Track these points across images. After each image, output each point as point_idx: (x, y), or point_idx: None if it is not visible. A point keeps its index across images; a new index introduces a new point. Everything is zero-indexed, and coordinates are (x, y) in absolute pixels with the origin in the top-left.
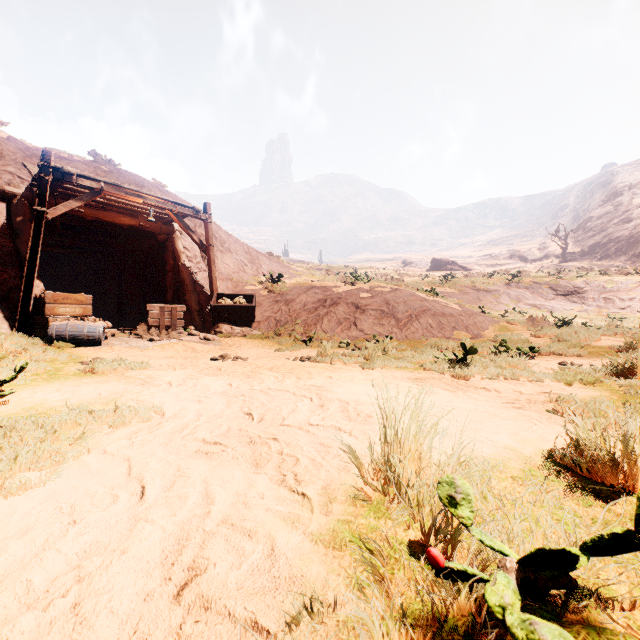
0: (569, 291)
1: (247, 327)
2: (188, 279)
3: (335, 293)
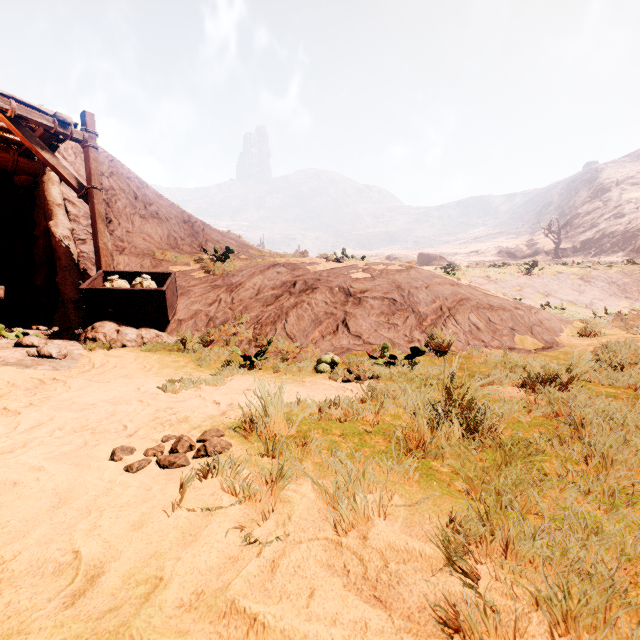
0: (605, 282)
1: (153, 329)
2: (63, 248)
3: (310, 273)
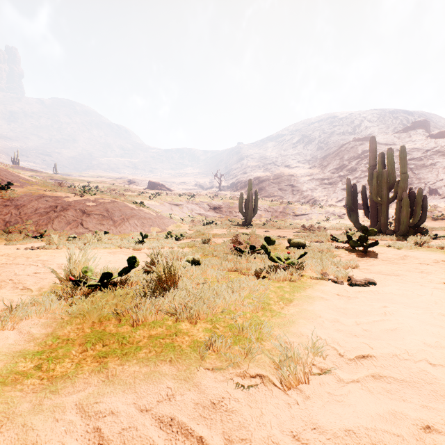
0: (216, 207)
1: None
2: None
3: (65, 201)
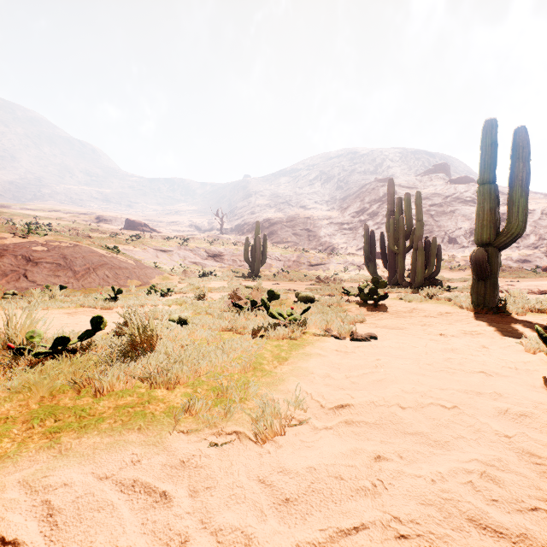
0: (216, 254)
1: None
2: None
3: None
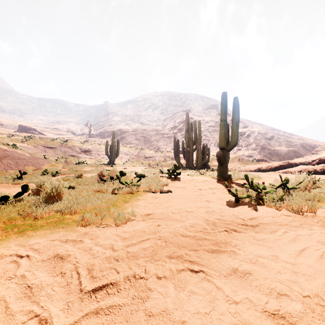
0: (86, 150)
1: None
2: None
3: None
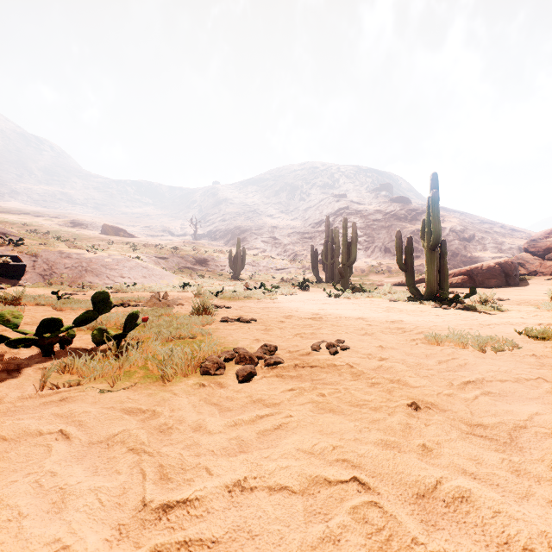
0: (202, 260)
1: (19, 280)
2: None
3: (86, 258)
